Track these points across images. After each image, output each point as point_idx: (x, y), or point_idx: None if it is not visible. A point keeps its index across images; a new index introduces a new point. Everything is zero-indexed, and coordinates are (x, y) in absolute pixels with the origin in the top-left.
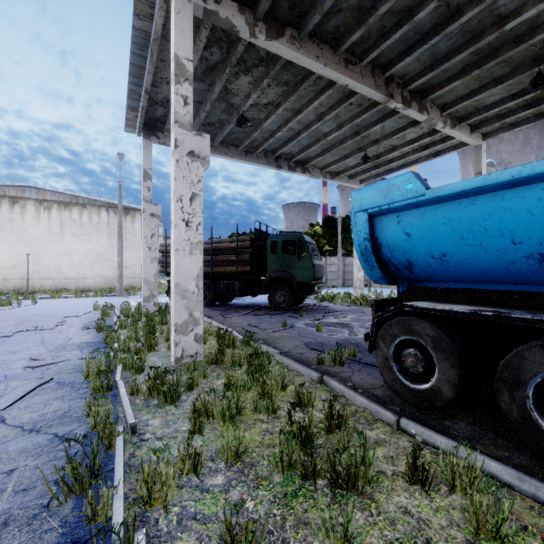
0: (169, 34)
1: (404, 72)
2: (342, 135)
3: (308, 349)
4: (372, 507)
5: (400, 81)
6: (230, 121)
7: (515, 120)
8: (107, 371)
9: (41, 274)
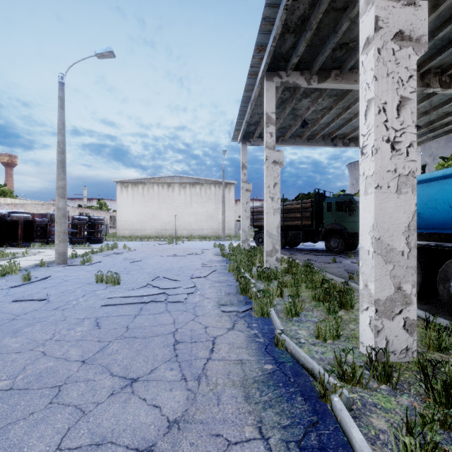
0: (261, 93)
1: (440, 64)
2: None
3: (346, 273)
4: (350, 313)
5: (438, 70)
6: (296, 124)
7: None
8: (239, 267)
9: (181, 227)
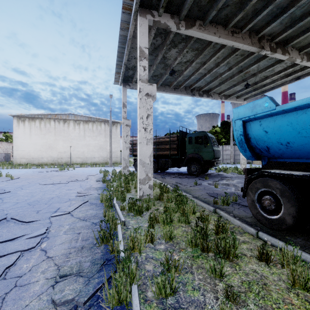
0: (136, 35)
1: (271, 32)
2: (231, 73)
3: (208, 196)
4: (237, 267)
5: (269, 37)
6: (166, 73)
7: None
8: (111, 198)
9: (76, 156)
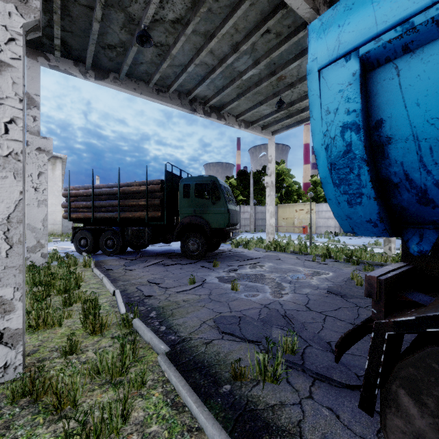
0: None
1: None
2: (257, 76)
3: (218, 331)
4: None
5: None
6: (133, 42)
7: None
8: None
9: None
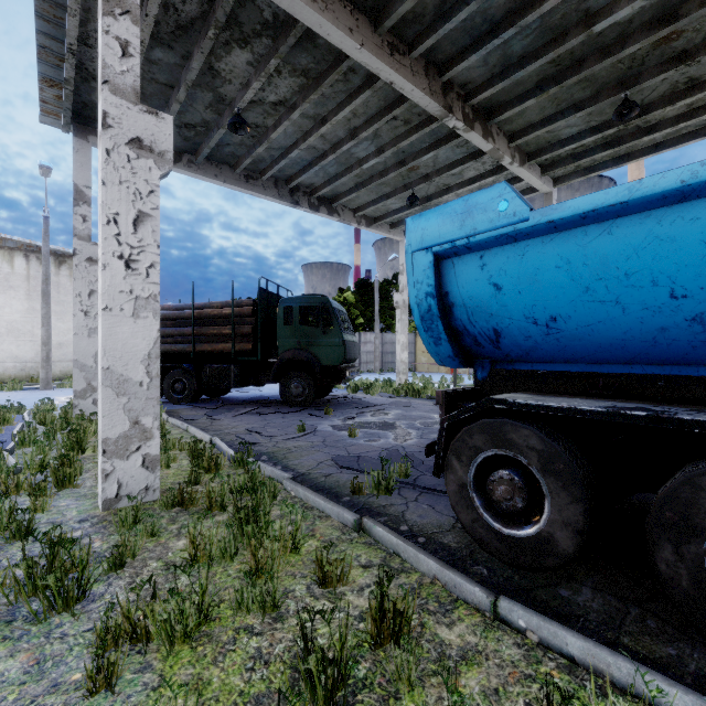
0: None
1: (466, 79)
2: (382, 164)
3: (337, 468)
4: None
5: (461, 91)
6: (221, 123)
7: (591, 163)
8: None
9: None
